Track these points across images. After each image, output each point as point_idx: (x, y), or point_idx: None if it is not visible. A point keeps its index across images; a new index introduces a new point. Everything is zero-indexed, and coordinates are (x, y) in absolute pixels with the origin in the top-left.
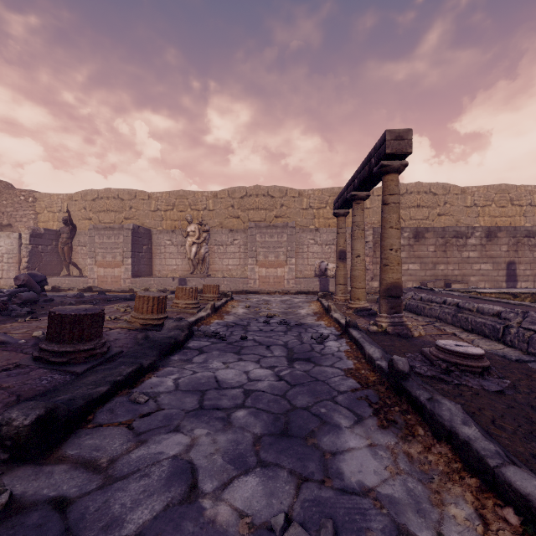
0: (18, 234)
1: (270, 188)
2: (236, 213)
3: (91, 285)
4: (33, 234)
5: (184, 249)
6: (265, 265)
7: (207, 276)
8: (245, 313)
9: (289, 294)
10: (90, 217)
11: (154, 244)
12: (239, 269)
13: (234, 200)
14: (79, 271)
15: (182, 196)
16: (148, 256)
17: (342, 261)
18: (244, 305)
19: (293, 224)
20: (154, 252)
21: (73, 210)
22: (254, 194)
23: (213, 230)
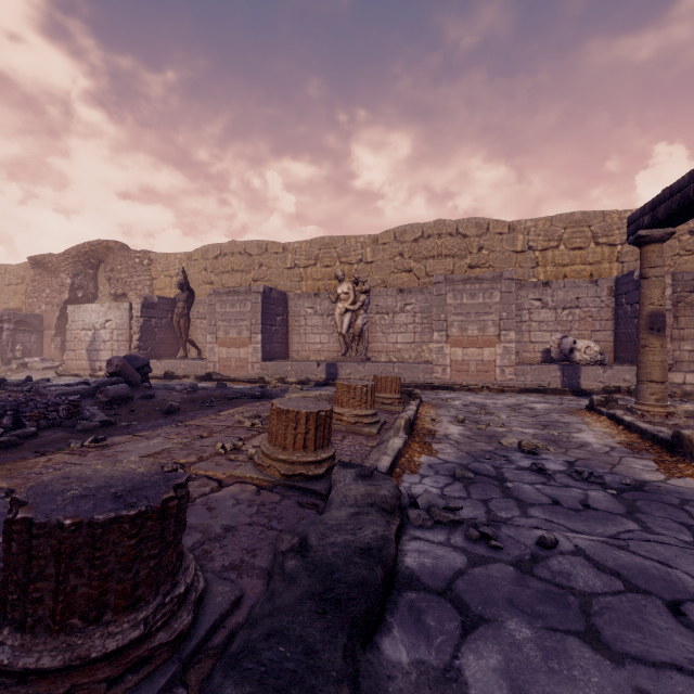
0: (129, 305)
1: (460, 223)
2: (407, 264)
3: (211, 370)
4: (145, 303)
5: (332, 320)
6: (462, 344)
7: (366, 360)
8: (467, 437)
9: (507, 392)
10: (212, 280)
11: (291, 313)
12: (414, 349)
13: (403, 245)
14: (197, 352)
15: (327, 244)
16: (283, 331)
17: (658, 334)
18: (448, 415)
19: (511, 273)
20: (291, 325)
21: (192, 273)
22: (434, 234)
23: (373, 291)
